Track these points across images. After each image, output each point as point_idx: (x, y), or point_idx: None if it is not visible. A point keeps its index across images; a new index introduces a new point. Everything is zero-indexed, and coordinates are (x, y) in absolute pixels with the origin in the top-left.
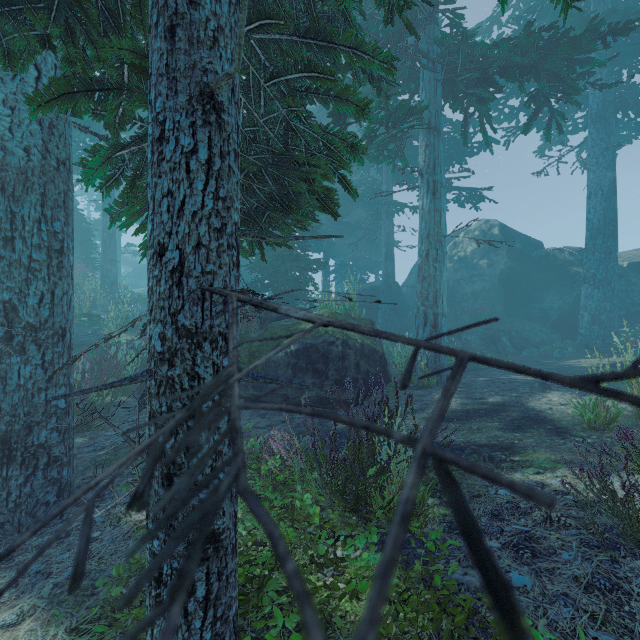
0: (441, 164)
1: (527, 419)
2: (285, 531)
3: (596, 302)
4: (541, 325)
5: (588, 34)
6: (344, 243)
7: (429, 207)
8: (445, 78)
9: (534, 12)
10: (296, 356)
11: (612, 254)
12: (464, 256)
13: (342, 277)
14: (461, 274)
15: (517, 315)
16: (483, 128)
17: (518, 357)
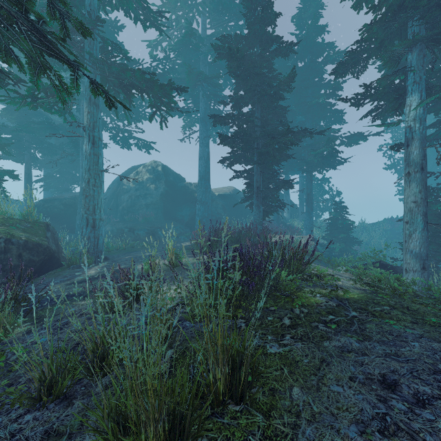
0: (99, 126)
1: None
2: None
3: (202, 212)
4: (181, 224)
5: (169, 85)
6: (49, 159)
7: (90, 151)
8: (101, 74)
9: (175, 51)
10: None
11: (208, 189)
12: (142, 181)
13: (48, 186)
14: (140, 192)
15: (170, 218)
16: (125, 112)
17: (165, 242)
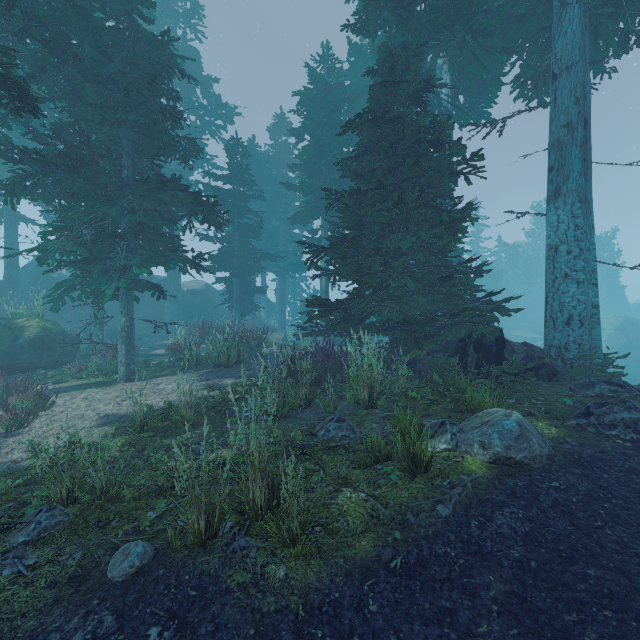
0: None
1: (151, 355)
2: (114, 367)
3: (172, 311)
4: (143, 324)
5: None
6: None
7: None
8: None
9: None
10: (34, 341)
11: (179, 286)
12: None
13: None
14: None
15: None
16: None
17: None
